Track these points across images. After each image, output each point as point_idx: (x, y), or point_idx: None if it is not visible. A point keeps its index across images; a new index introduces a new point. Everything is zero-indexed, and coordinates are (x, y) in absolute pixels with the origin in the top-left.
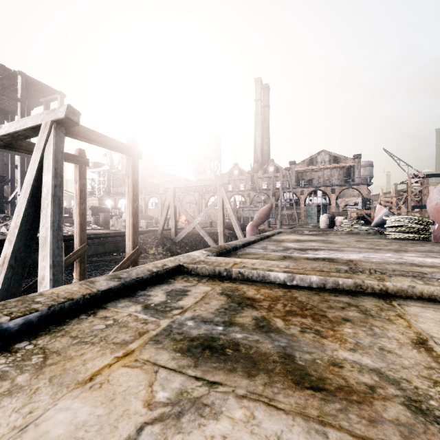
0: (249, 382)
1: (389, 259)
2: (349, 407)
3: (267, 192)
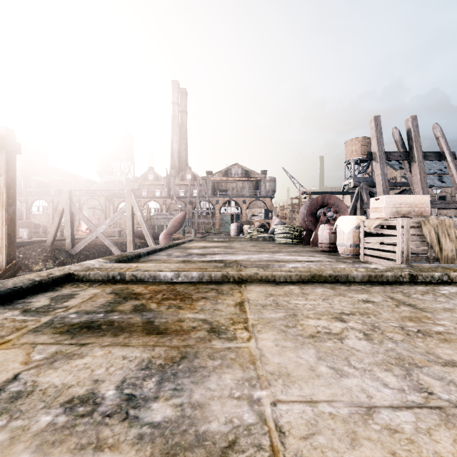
0: (114, 339)
1: (263, 258)
2: (175, 337)
3: (184, 200)
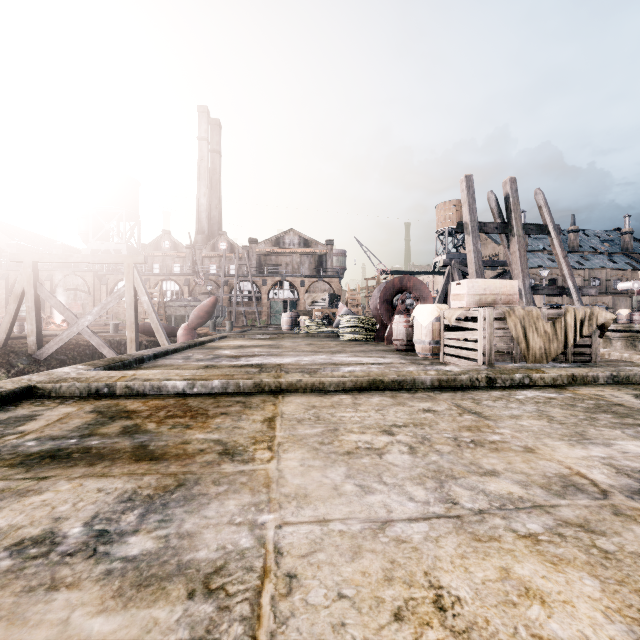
0: (89, 469)
1: (318, 361)
2: (174, 463)
3: (216, 279)
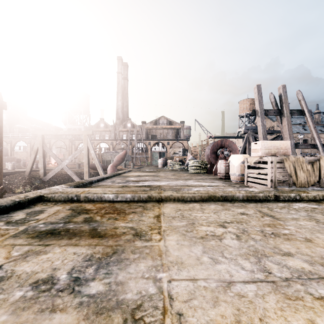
0: (69, 241)
1: (179, 184)
2: (111, 239)
3: (125, 141)
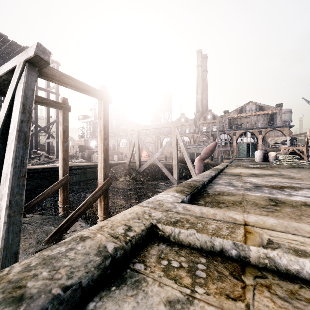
0: None
1: None
2: None
3: (206, 134)
